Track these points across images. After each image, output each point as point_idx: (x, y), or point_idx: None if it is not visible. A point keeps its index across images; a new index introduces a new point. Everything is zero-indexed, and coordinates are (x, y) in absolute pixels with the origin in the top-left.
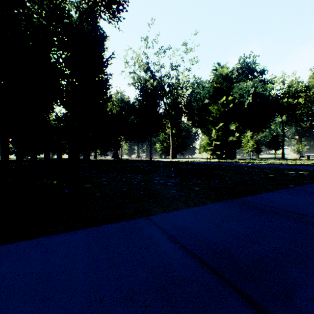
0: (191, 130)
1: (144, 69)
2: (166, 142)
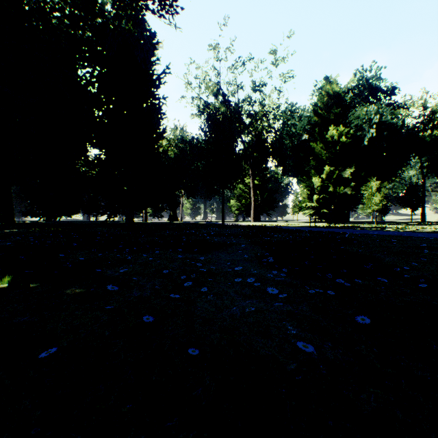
0: (282, 180)
1: (214, 92)
2: (244, 198)
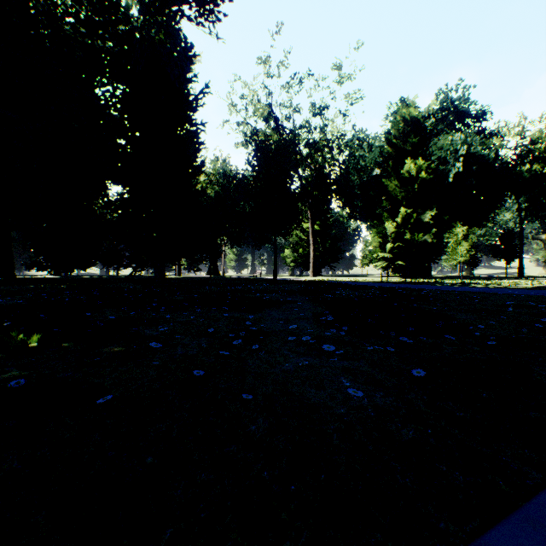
0: (348, 225)
1: (264, 116)
2: (302, 247)
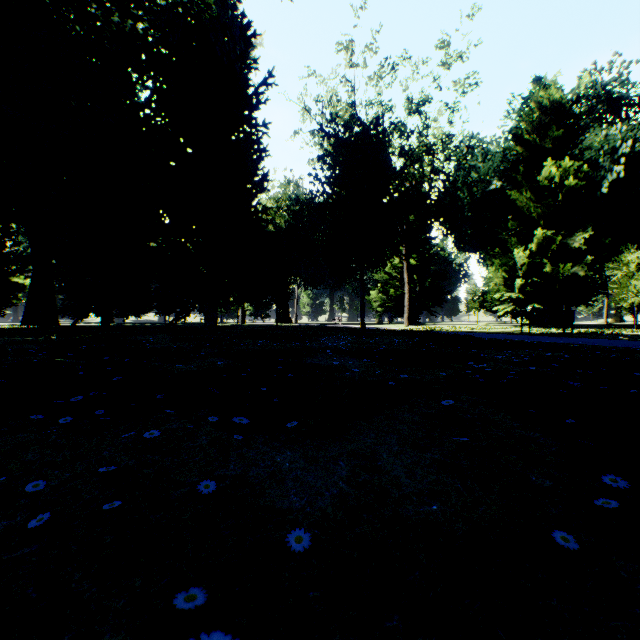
0: (453, 259)
1: (345, 120)
2: (393, 287)
